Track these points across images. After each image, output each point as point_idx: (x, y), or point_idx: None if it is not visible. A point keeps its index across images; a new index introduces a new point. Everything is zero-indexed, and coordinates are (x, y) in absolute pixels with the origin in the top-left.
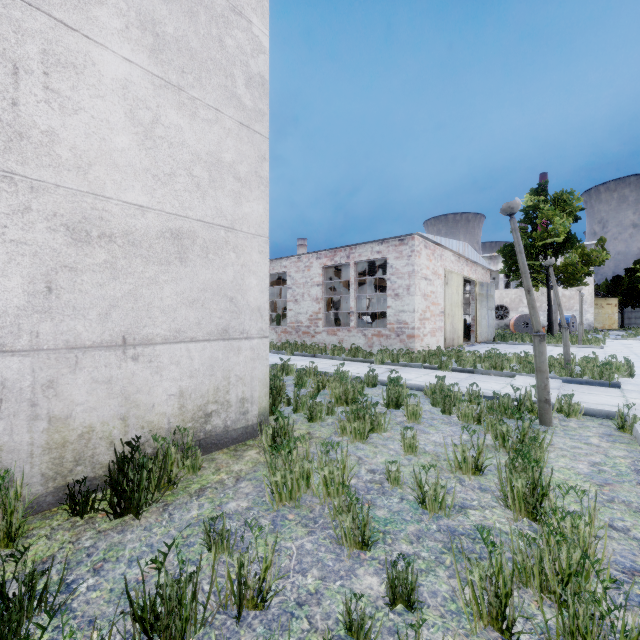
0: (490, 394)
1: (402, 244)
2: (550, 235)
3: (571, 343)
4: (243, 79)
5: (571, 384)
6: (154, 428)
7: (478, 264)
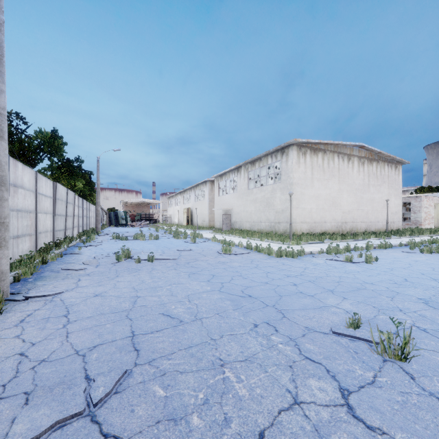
0: None
1: (417, 198)
2: None
3: None
4: (400, 194)
5: None
6: (394, 230)
7: None
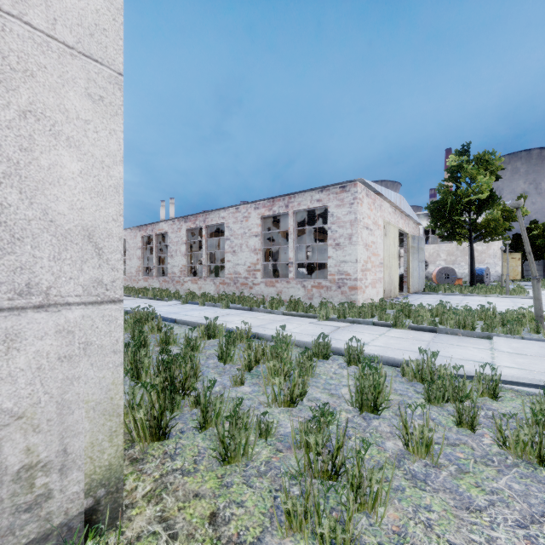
0: (502, 377)
1: (343, 191)
2: (475, 192)
3: (498, 293)
4: None
5: None
6: None
7: (410, 218)
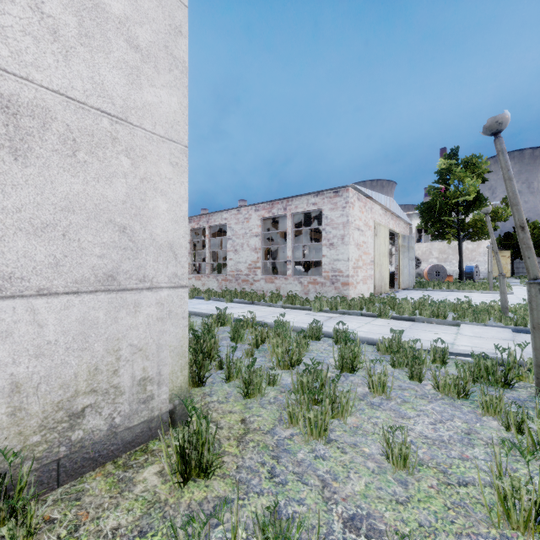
0: (453, 350)
1: (337, 196)
2: (462, 194)
3: (483, 289)
4: None
5: (521, 334)
6: None
7: (401, 218)
